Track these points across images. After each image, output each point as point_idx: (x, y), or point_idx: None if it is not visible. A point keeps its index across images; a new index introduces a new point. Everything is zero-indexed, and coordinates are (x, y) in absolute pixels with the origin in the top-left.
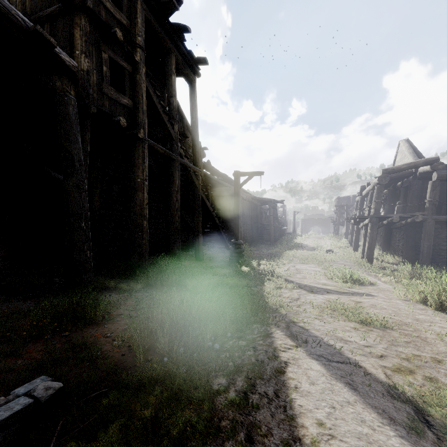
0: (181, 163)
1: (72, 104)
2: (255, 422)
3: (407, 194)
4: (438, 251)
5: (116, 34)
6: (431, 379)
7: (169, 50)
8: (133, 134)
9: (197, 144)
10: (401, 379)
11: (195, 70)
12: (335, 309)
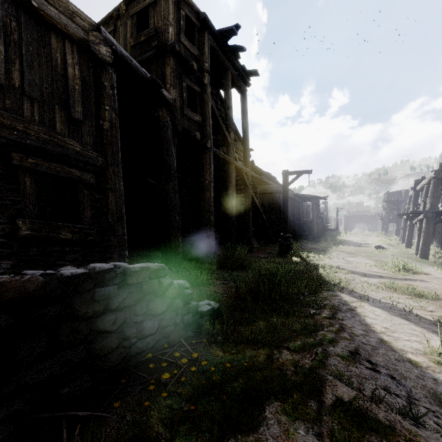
0: (235, 165)
1: (170, 127)
2: (344, 323)
3: None
4: None
5: (193, 66)
6: None
7: (226, 68)
8: (203, 144)
9: (247, 147)
10: None
11: (246, 82)
12: (389, 287)
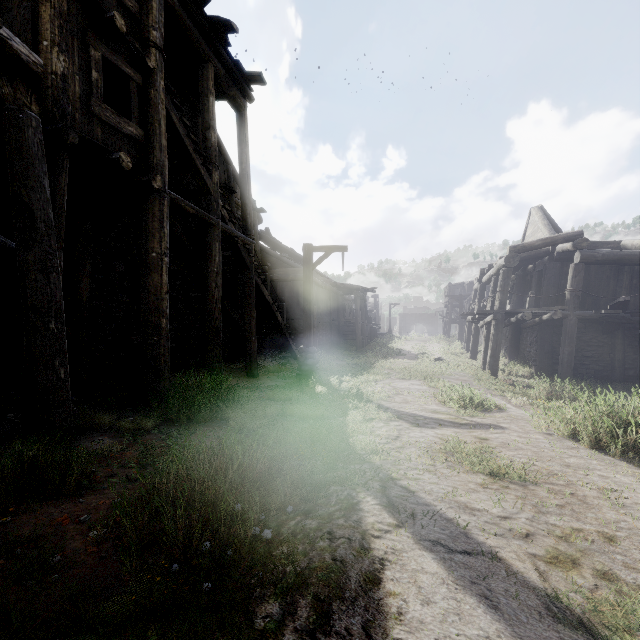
0: (223, 230)
1: (34, 126)
2: None
3: (541, 281)
4: (582, 359)
5: (115, 21)
6: (607, 575)
7: (204, 57)
8: (145, 182)
9: (248, 202)
10: (563, 579)
11: (245, 92)
12: (452, 453)
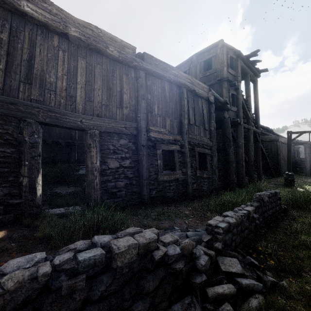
0: (252, 130)
1: (229, 121)
2: None
3: None
4: None
5: (235, 84)
6: None
7: (247, 73)
8: (238, 123)
9: (258, 116)
10: None
11: (257, 75)
12: None
